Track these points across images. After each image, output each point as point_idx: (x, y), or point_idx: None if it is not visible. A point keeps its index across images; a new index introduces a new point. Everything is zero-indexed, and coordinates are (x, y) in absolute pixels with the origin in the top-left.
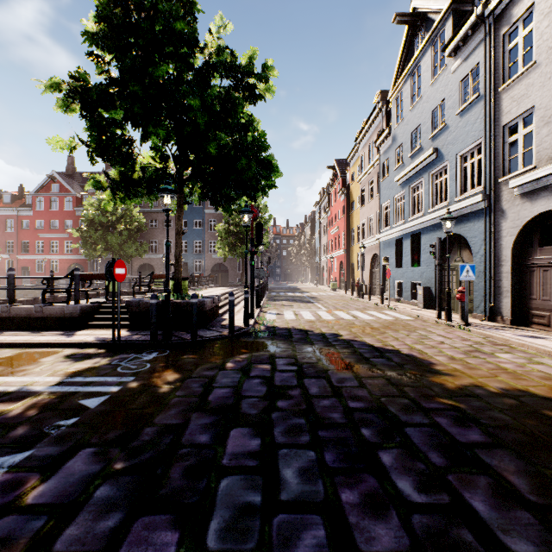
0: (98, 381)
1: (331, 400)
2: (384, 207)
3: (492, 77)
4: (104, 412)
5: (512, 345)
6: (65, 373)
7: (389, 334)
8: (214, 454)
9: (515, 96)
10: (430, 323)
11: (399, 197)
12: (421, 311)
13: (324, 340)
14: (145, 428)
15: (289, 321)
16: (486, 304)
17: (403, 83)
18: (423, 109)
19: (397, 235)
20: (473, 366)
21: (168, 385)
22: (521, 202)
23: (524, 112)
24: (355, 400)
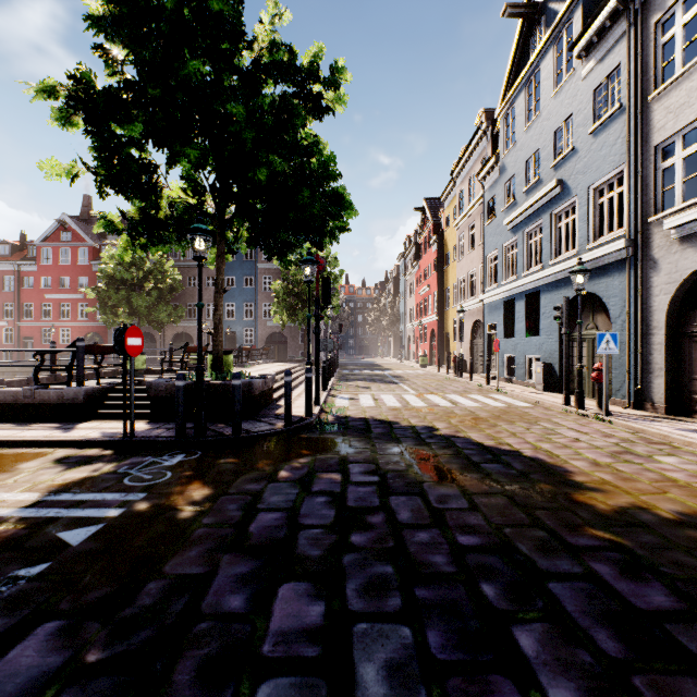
0: (93, 500)
1: (431, 532)
2: (489, 259)
3: (638, 81)
4: (91, 553)
5: (674, 443)
6: (49, 487)
7: (502, 427)
8: (250, 634)
9: (671, 105)
10: (556, 412)
11: (510, 245)
12: (541, 395)
13: (415, 436)
14: (147, 582)
15: (366, 408)
16: (630, 385)
17: (515, 96)
18: (542, 130)
19: (507, 296)
20: (627, 475)
21: (193, 506)
22: (680, 248)
23: (685, 127)
24: (466, 532)
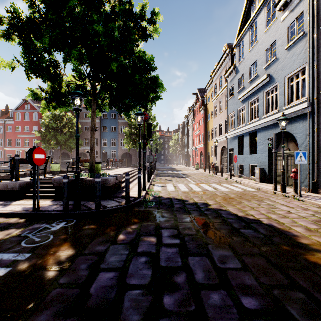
0: None
1: (220, 293)
2: (230, 116)
3: (315, 18)
4: None
5: None
6: None
7: (245, 203)
8: None
9: None
10: (270, 194)
11: (241, 109)
12: (259, 184)
13: (198, 209)
14: None
15: (170, 192)
16: (309, 180)
17: (244, 34)
18: (258, 50)
19: (239, 134)
20: None
21: (57, 265)
22: None
23: None
24: (246, 294)
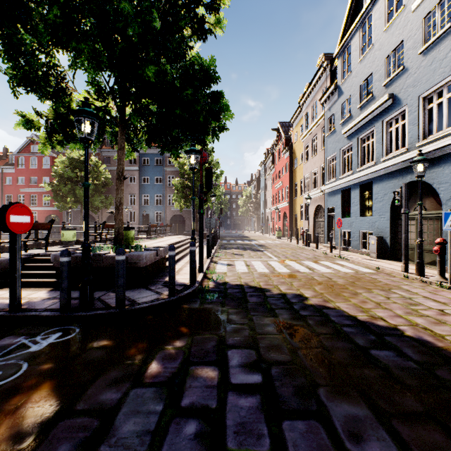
0: None
1: None
2: (329, 160)
3: None
4: None
5: None
6: None
7: (363, 295)
8: None
9: None
10: (399, 278)
11: (346, 149)
12: (377, 262)
13: (288, 306)
14: None
15: (241, 274)
16: None
17: (351, 37)
18: (374, 58)
19: (344, 186)
20: None
21: (8, 447)
22: None
23: None
24: None
